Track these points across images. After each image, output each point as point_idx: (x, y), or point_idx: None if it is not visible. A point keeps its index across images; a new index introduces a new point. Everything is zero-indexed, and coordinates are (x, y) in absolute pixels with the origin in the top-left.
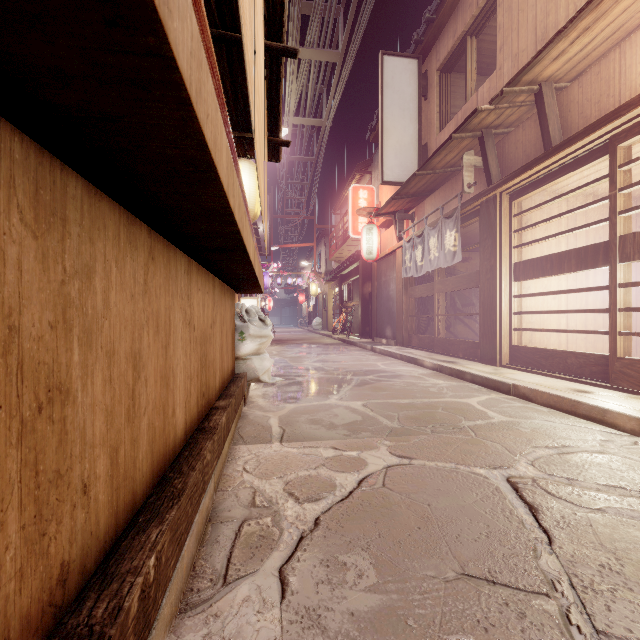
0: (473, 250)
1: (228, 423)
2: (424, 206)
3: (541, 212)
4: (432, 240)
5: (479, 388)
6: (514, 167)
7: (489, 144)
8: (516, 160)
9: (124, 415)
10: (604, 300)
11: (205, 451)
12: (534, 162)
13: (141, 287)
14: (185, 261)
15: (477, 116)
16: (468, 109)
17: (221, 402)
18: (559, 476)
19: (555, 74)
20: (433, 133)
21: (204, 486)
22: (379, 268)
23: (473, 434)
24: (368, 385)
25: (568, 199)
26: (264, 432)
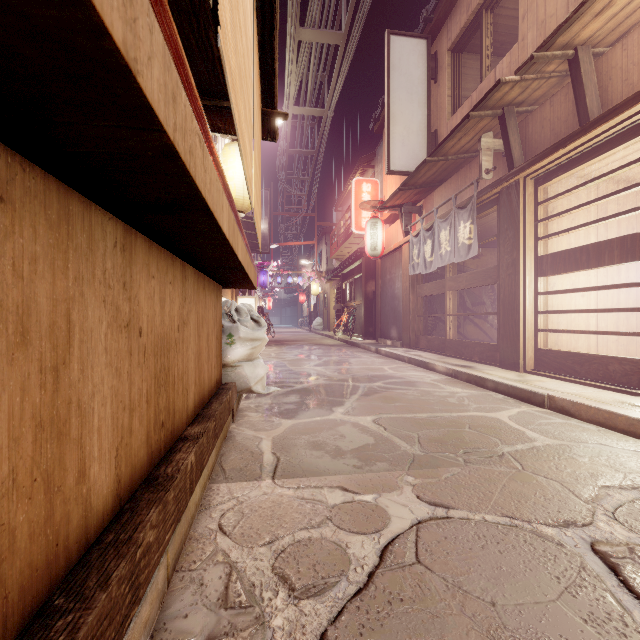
0: (484, 246)
1: (201, 459)
2: (433, 198)
3: (568, 200)
4: (443, 233)
5: (505, 398)
6: (540, 148)
7: (511, 123)
8: (542, 140)
9: None
10: (638, 298)
11: (141, 532)
12: (568, 139)
13: None
14: (116, 229)
15: (500, 89)
16: (484, 88)
17: (194, 428)
18: None
19: (594, 35)
20: (443, 118)
21: (137, 594)
22: (383, 265)
23: (518, 465)
24: (377, 394)
25: (598, 185)
26: (253, 462)
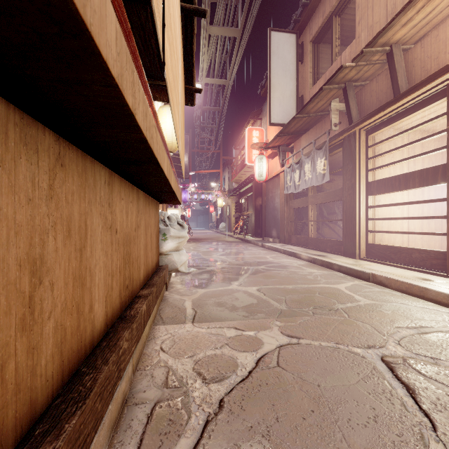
0: (335, 174)
1: (149, 309)
2: (300, 141)
3: (389, 144)
4: (307, 166)
5: (345, 276)
6: (369, 110)
7: (350, 93)
8: (371, 105)
9: (15, 325)
10: (436, 210)
11: (121, 341)
12: (386, 105)
13: (44, 192)
14: (105, 173)
15: (342, 71)
16: (334, 69)
17: (144, 291)
18: (424, 355)
19: (403, 38)
20: (307, 88)
21: (120, 374)
22: (267, 187)
23: (346, 315)
24: (260, 273)
25: (409, 134)
26: (180, 313)
